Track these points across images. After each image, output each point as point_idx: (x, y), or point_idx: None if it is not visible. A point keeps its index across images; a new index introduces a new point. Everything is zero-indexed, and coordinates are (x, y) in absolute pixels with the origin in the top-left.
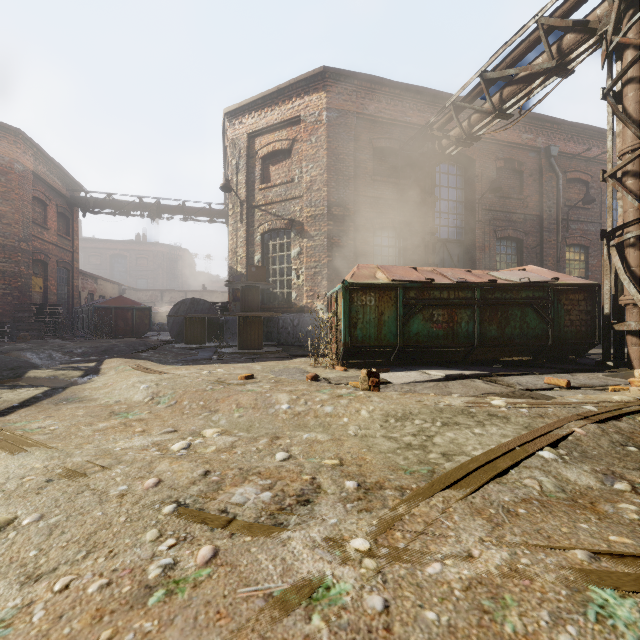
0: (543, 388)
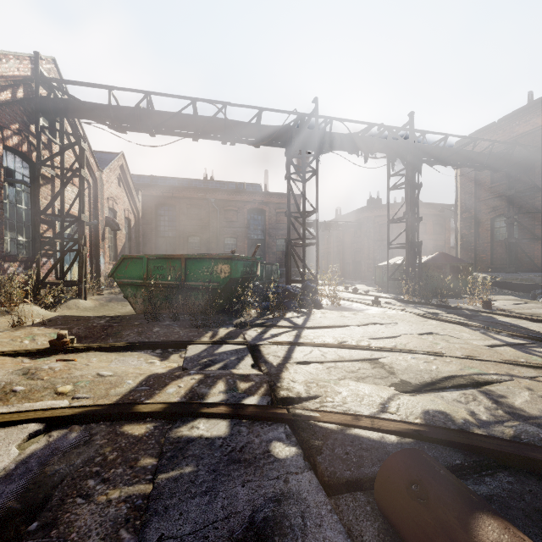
0: (360, 292)
